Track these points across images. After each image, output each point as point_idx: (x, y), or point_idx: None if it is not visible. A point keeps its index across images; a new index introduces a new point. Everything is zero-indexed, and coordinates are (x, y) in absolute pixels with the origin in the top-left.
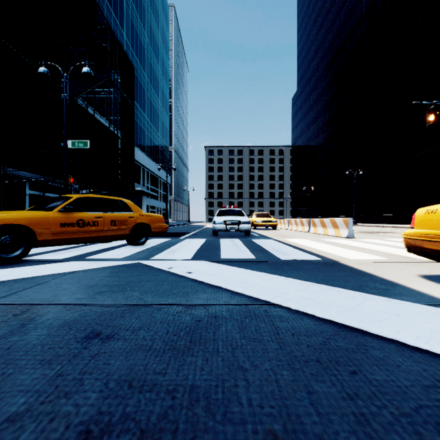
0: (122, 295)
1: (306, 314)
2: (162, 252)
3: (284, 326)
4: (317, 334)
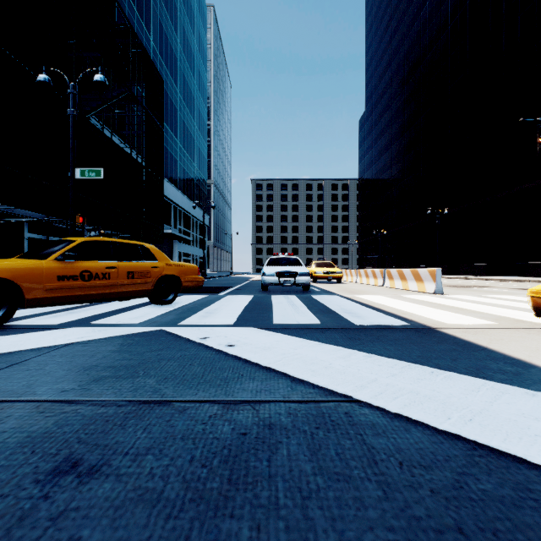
0: (129, 385)
1: (413, 420)
2: (195, 314)
3: (382, 446)
4: (440, 463)
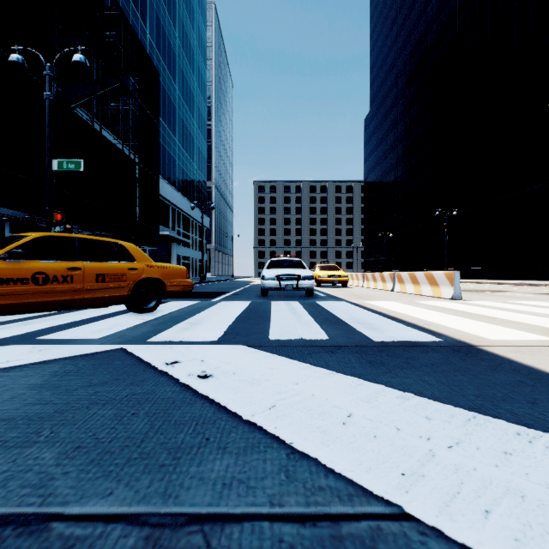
0: (3, 467)
1: None
2: (175, 326)
3: None
4: None
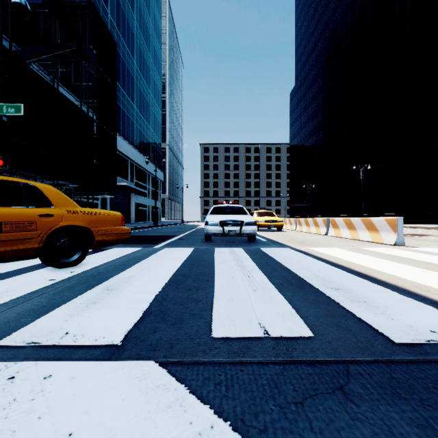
0: None
1: None
2: (80, 295)
3: None
4: None
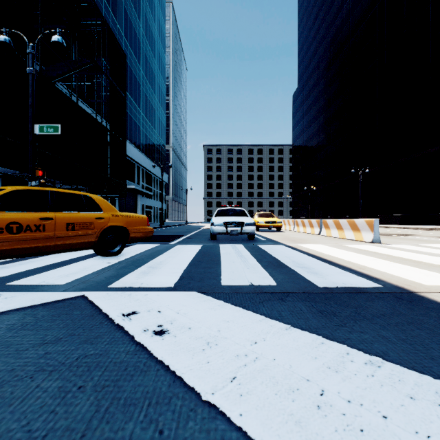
0: None
1: None
2: (136, 270)
3: None
4: None
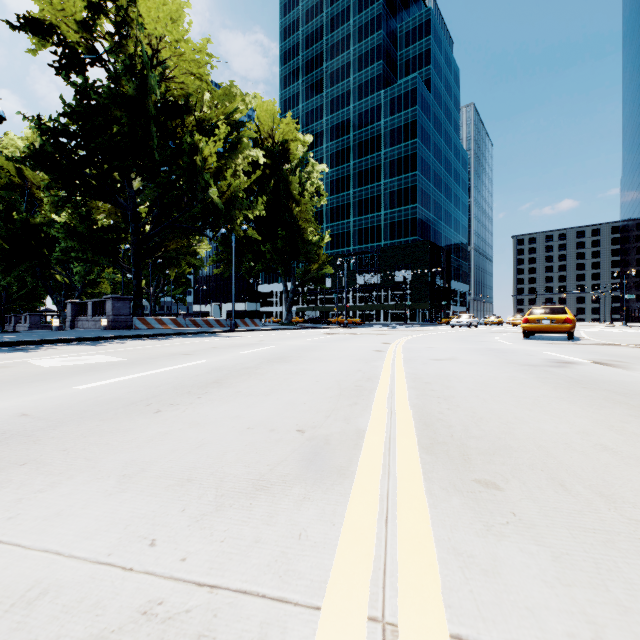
0: None
1: None
2: None
3: None
4: None
